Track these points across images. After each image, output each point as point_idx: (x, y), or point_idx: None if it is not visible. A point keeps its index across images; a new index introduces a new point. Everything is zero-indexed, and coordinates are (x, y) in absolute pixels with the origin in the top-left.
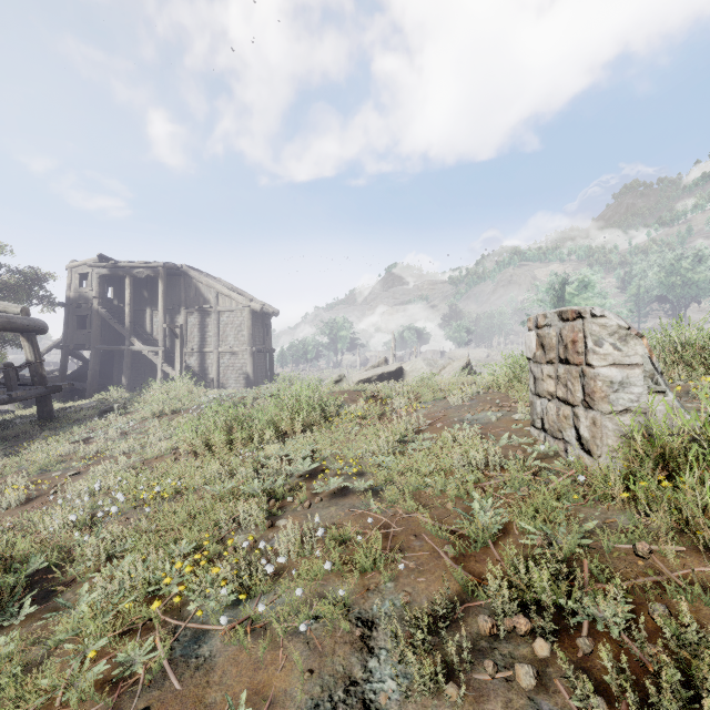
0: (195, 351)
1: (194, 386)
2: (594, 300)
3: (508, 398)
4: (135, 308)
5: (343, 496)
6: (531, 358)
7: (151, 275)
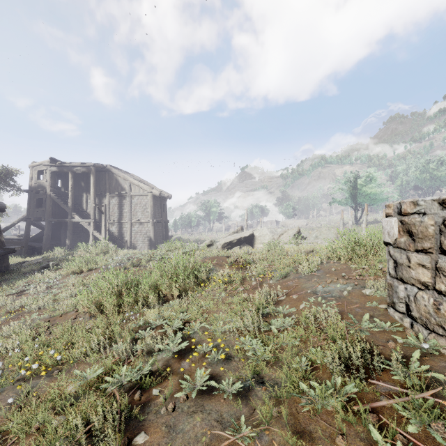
0: (116, 222)
1: (114, 245)
2: (376, 188)
3: (350, 270)
4: (76, 194)
5: (210, 393)
6: (392, 243)
7: (85, 171)
